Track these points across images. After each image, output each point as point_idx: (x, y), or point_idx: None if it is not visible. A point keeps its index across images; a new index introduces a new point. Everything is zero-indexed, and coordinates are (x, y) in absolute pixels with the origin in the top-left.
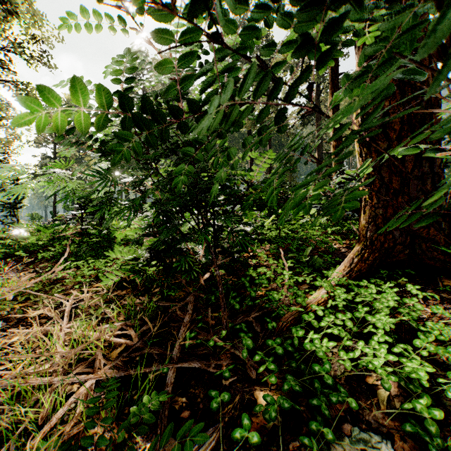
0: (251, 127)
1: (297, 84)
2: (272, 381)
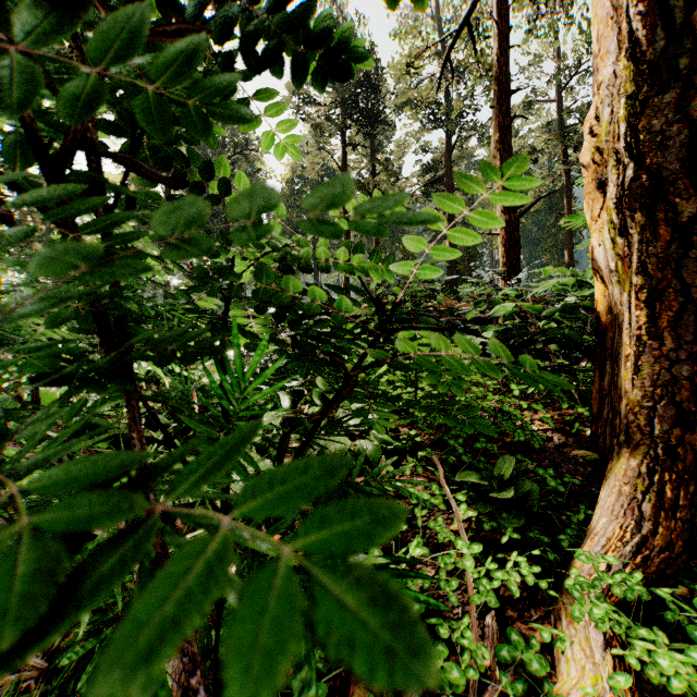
0: None
1: None
2: None
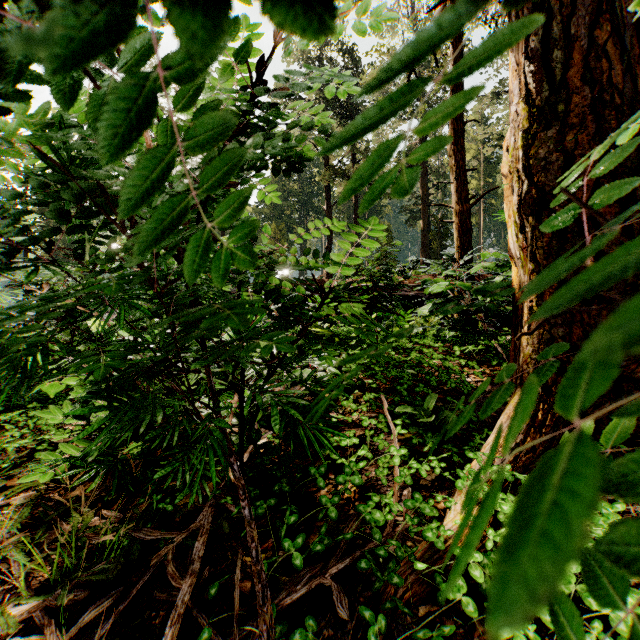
0: (329, 180)
1: None
2: None
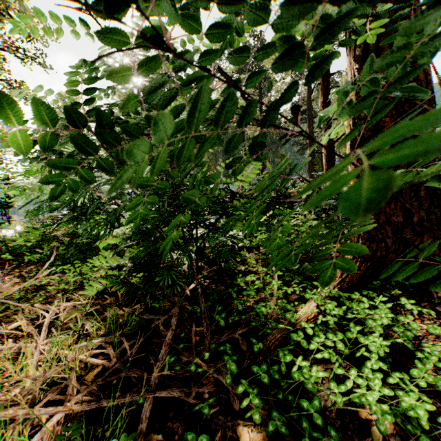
0: None
1: (272, 109)
2: (256, 419)
